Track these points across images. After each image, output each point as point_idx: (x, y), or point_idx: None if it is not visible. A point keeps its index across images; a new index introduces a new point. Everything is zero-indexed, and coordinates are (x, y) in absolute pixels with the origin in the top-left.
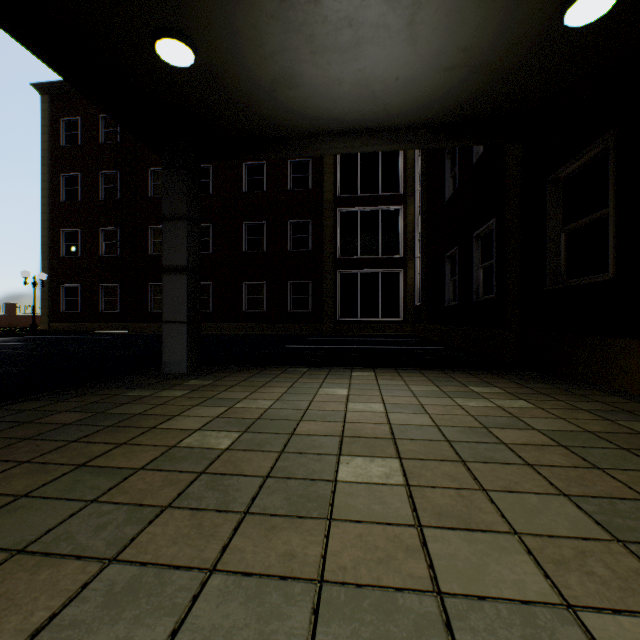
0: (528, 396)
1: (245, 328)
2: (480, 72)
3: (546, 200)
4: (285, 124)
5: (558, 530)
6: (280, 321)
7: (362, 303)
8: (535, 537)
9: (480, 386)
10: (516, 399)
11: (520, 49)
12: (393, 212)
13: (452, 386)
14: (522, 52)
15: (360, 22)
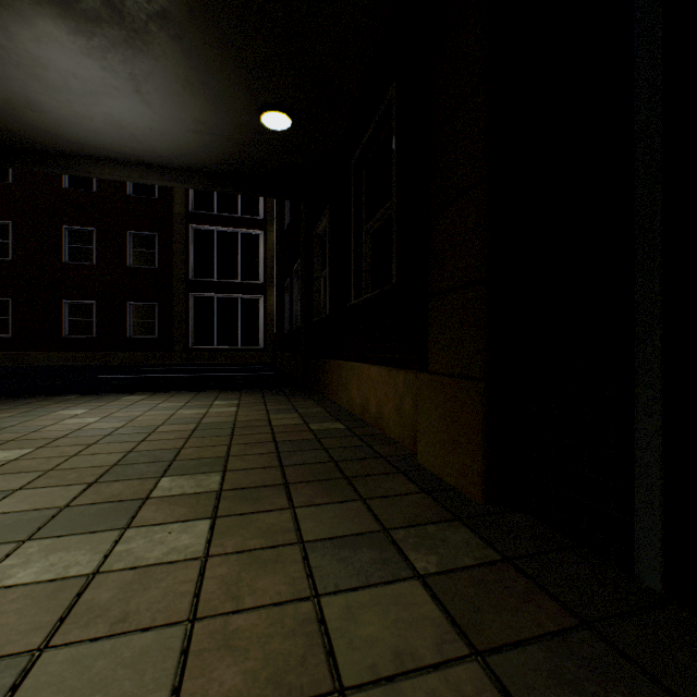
0: (248, 404)
1: (65, 358)
2: (227, 141)
3: (313, 250)
4: (44, 141)
5: (85, 466)
6: (117, 349)
7: (219, 330)
8: (61, 470)
9: (227, 400)
10: (233, 407)
11: (249, 133)
12: (253, 236)
13: (201, 402)
14: (252, 135)
15: (86, 78)
